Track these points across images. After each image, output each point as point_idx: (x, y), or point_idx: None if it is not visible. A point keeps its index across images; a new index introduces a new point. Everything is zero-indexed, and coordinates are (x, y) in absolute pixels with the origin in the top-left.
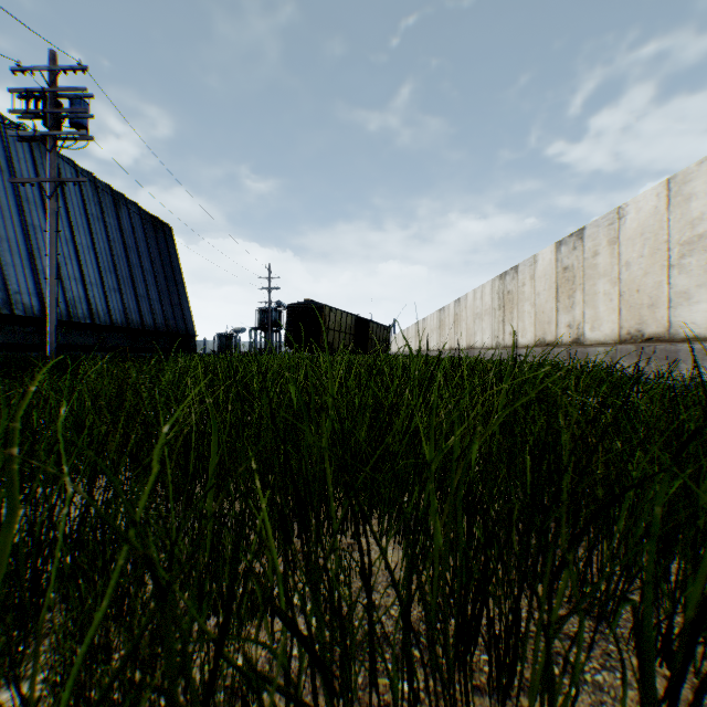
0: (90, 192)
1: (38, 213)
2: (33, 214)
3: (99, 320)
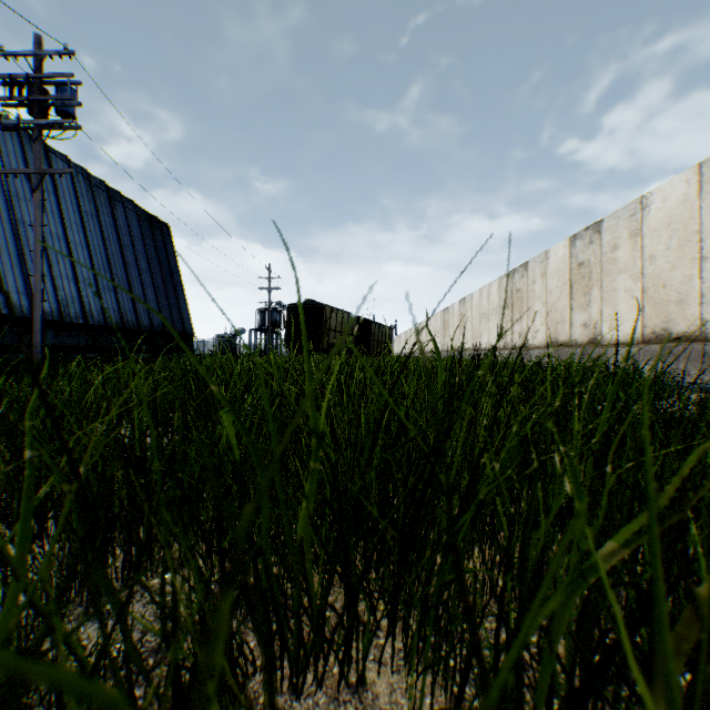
0: (83, 189)
1: (28, 209)
2: (23, 210)
3: (93, 321)
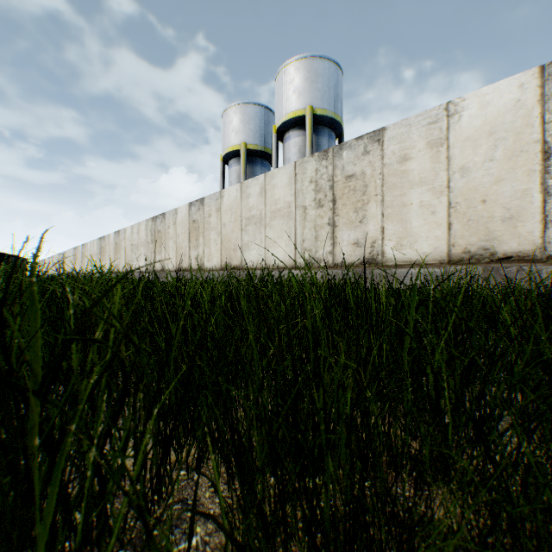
0: None
1: None
2: None
3: None
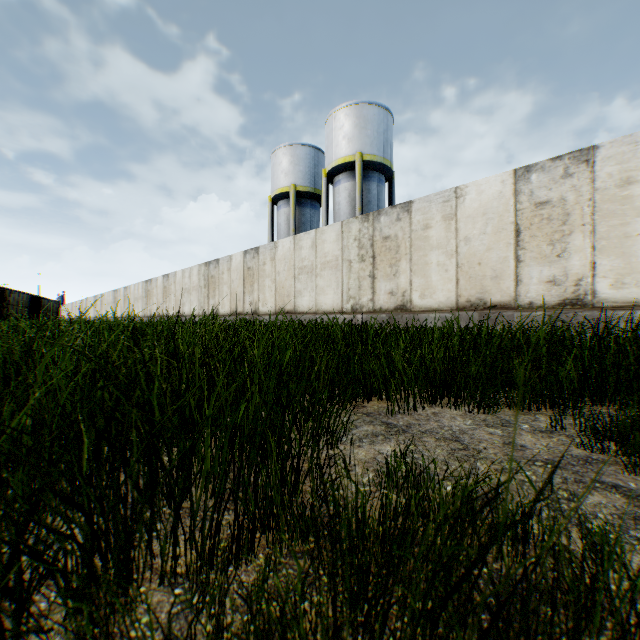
0: None
1: None
2: None
3: None
